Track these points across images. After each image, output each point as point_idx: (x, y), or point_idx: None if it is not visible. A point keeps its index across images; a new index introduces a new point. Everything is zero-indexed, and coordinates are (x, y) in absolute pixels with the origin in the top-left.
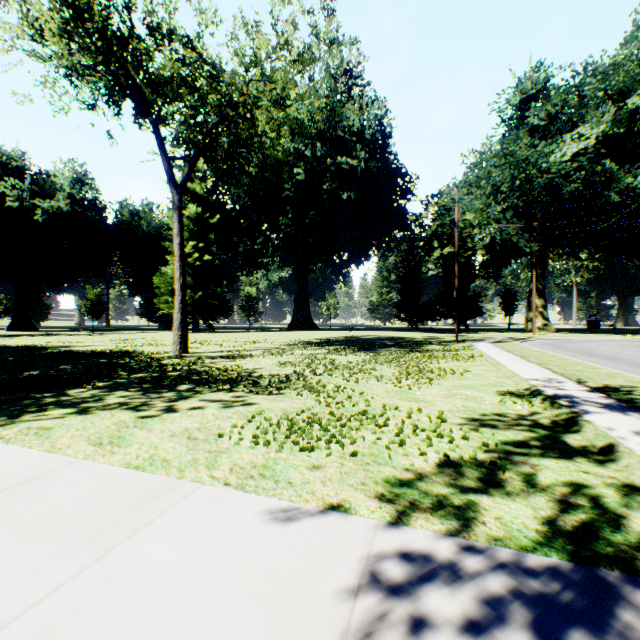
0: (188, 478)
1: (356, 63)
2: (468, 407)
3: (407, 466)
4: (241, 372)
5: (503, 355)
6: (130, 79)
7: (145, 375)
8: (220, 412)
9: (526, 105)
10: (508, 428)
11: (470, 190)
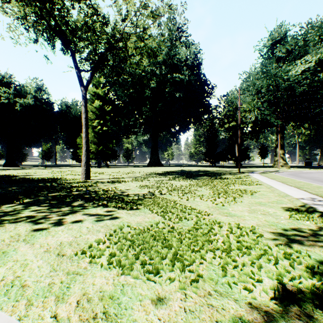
0: (29, 319)
1: (183, 24)
2: (270, 222)
3: (249, 299)
4: (116, 192)
5: (270, 181)
6: (58, 26)
7: (57, 194)
8: (93, 225)
9: (275, 46)
10: (313, 244)
11: (244, 92)
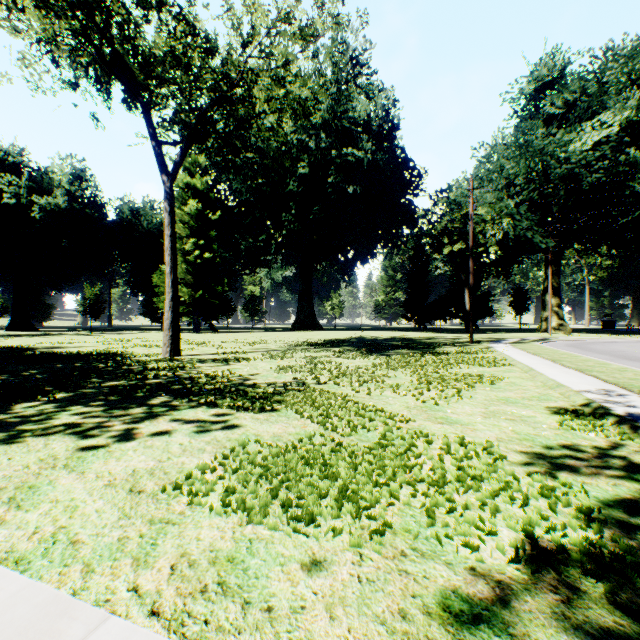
0: (91, 593)
1: (362, 50)
2: (521, 433)
3: (472, 562)
4: (232, 380)
5: (531, 359)
6: (117, 56)
7: (119, 383)
8: (190, 440)
9: (541, 93)
10: (597, 473)
11: (481, 184)
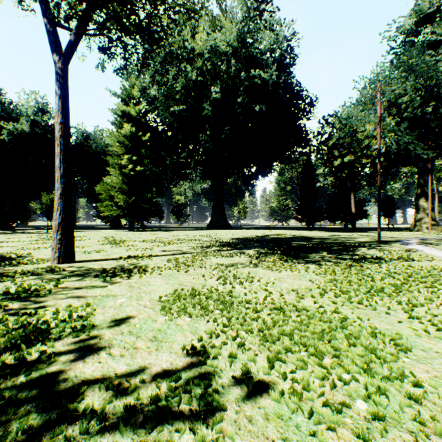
0: None
1: None
2: None
3: None
4: (44, 359)
5: None
6: None
7: None
8: None
9: (422, 25)
10: None
11: (365, 107)
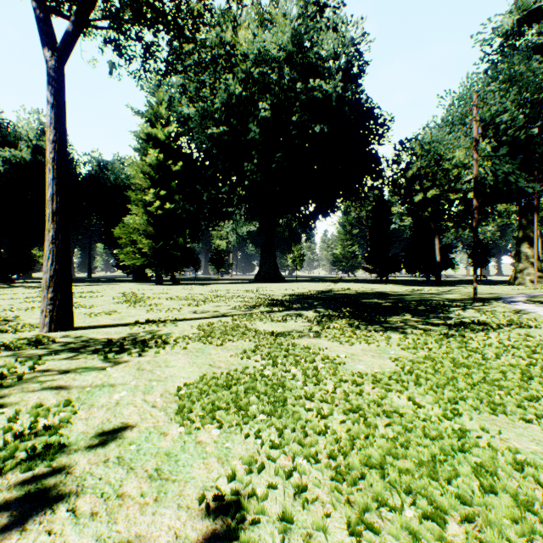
0: None
1: None
2: None
3: None
4: None
5: None
6: None
7: None
8: None
9: (526, 24)
10: None
11: (453, 129)
